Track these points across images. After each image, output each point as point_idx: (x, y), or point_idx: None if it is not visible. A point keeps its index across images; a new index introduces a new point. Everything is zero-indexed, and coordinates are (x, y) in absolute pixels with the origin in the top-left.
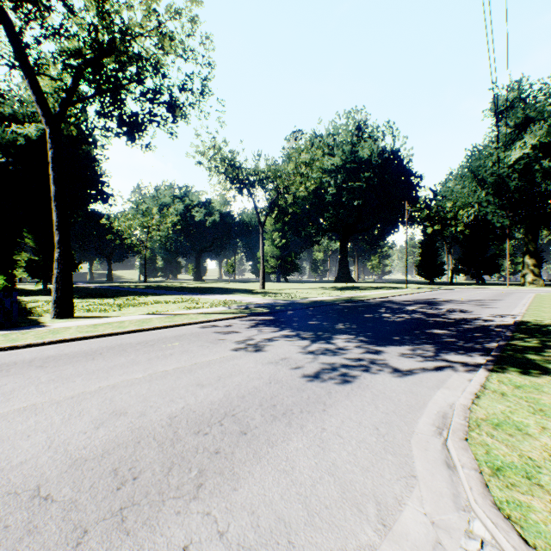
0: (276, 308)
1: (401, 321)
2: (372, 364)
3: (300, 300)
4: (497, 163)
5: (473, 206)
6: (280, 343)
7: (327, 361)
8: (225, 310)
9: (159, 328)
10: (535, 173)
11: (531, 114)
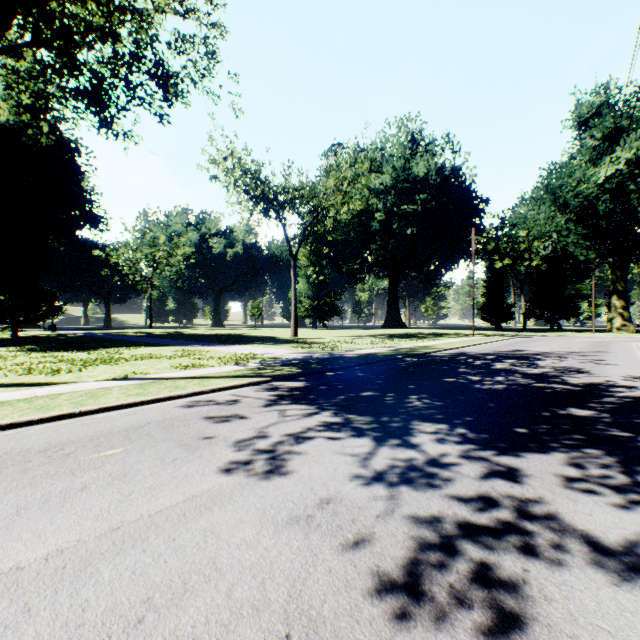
0: (311, 367)
1: (504, 390)
2: (527, 522)
3: (343, 353)
4: (582, 182)
5: (551, 235)
6: (316, 448)
7: (422, 509)
8: (236, 371)
9: (112, 408)
10: (629, 194)
11: (623, 123)
